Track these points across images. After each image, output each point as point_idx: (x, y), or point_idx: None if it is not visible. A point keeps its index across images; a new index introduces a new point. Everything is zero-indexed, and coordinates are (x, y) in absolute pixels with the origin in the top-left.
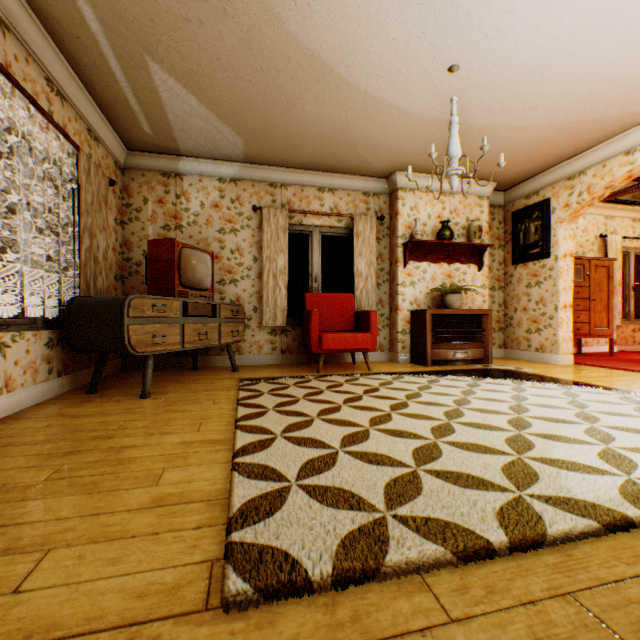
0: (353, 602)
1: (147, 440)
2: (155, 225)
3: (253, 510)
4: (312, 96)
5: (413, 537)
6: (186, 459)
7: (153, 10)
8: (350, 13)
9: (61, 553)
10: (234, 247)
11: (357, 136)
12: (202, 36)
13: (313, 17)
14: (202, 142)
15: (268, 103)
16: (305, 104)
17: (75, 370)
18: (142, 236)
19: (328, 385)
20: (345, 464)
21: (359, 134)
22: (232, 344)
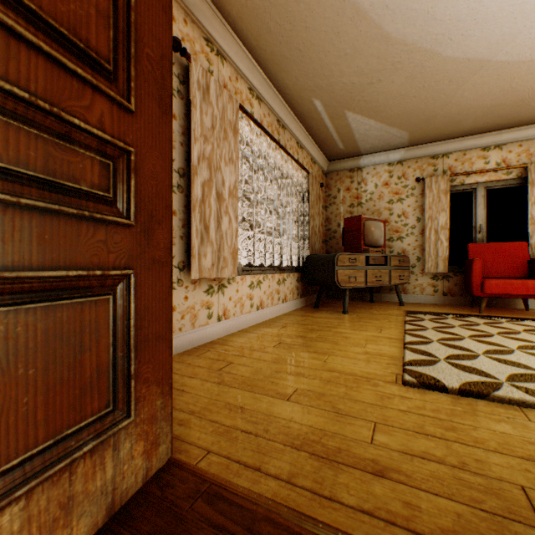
0: (469, 401)
1: (352, 331)
2: (344, 205)
3: (416, 363)
4: (469, 85)
5: (519, 393)
6: (375, 342)
7: (351, 88)
8: (503, 21)
9: (333, 357)
10: (399, 212)
11: (525, 94)
12: (379, 87)
13: (466, 40)
14: (376, 143)
15: (428, 104)
16: (463, 92)
17: (306, 295)
18: (336, 214)
19: (486, 322)
20: (482, 361)
21: (527, 92)
22: (398, 285)
